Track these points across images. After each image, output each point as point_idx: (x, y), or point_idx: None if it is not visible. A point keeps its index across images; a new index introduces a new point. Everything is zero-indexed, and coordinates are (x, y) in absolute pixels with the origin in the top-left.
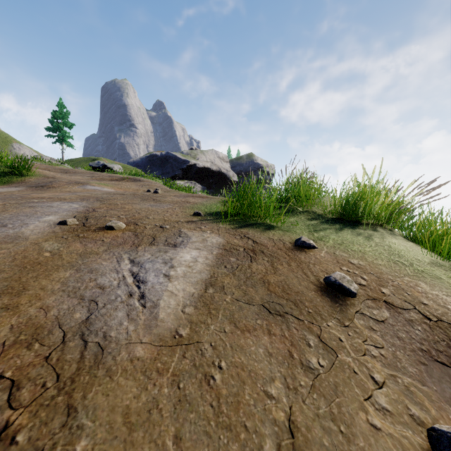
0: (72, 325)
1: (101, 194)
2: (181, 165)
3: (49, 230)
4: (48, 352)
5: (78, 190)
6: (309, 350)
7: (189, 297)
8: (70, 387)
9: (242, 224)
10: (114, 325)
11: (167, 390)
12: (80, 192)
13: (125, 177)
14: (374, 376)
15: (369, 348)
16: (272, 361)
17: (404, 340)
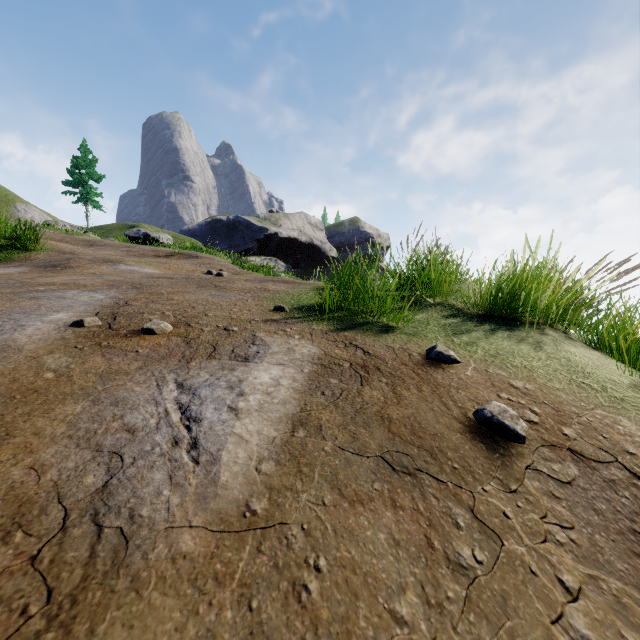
0: (80, 498)
1: (139, 277)
2: (256, 235)
3: (56, 335)
4: (37, 548)
5: (107, 272)
6: (458, 534)
7: (267, 445)
8: (68, 614)
9: (347, 324)
10: (148, 495)
11: (231, 614)
12: (109, 275)
13: (176, 252)
14: (563, 579)
15: (552, 529)
16: (400, 554)
17: (604, 515)
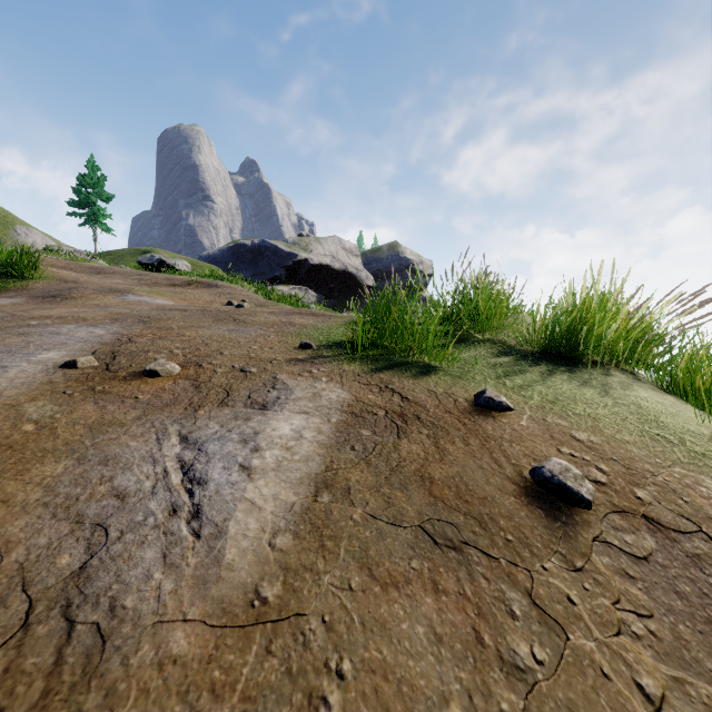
0: (51, 584)
1: (148, 309)
2: (284, 262)
3: (43, 378)
4: None
5: (112, 303)
6: (513, 626)
7: (284, 513)
8: None
9: (382, 364)
10: (135, 579)
11: None
12: (115, 307)
13: (194, 280)
14: (643, 683)
15: (626, 618)
16: (443, 654)
17: (689, 599)
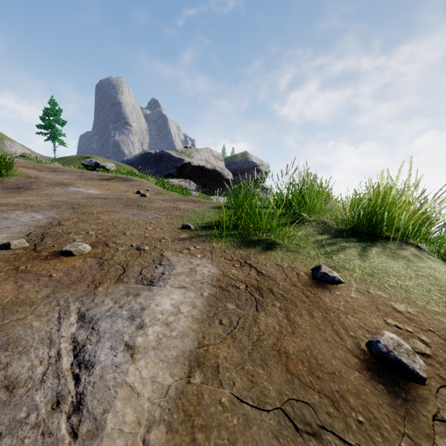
0: None
1: (80, 198)
2: (175, 164)
3: None
4: None
5: (57, 193)
6: None
7: (160, 399)
8: None
9: (241, 242)
10: None
11: None
12: (57, 196)
13: (116, 176)
14: None
15: None
16: None
17: None
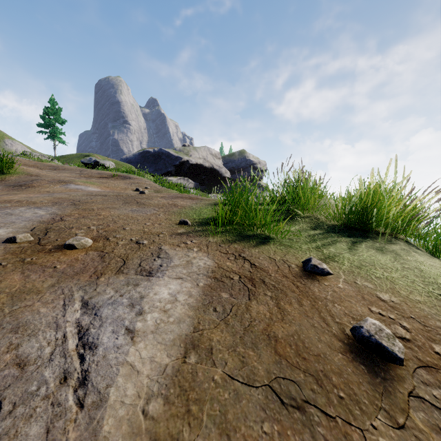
0: None
1: (80, 195)
2: (174, 162)
3: None
4: None
5: (58, 190)
6: None
7: (158, 376)
8: None
9: (236, 236)
10: None
11: None
12: (59, 193)
13: (115, 174)
14: None
15: None
16: None
17: None
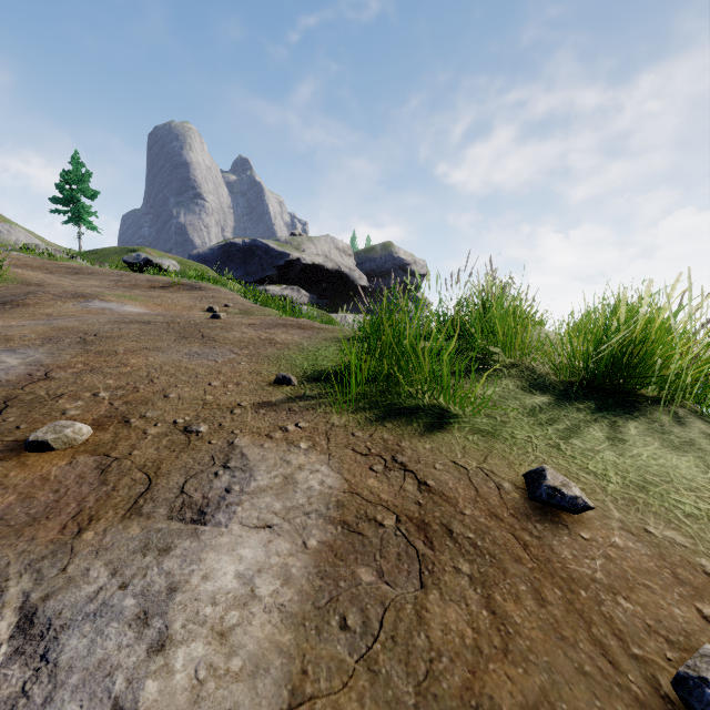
0: None
1: (103, 322)
2: (276, 261)
3: None
4: None
5: (69, 312)
6: None
7: None
8: None
9: (385, 411)
10: None
11: None
12: (66, 318)
13: (176, 282)
14: None
15: None
16: None
17: None
